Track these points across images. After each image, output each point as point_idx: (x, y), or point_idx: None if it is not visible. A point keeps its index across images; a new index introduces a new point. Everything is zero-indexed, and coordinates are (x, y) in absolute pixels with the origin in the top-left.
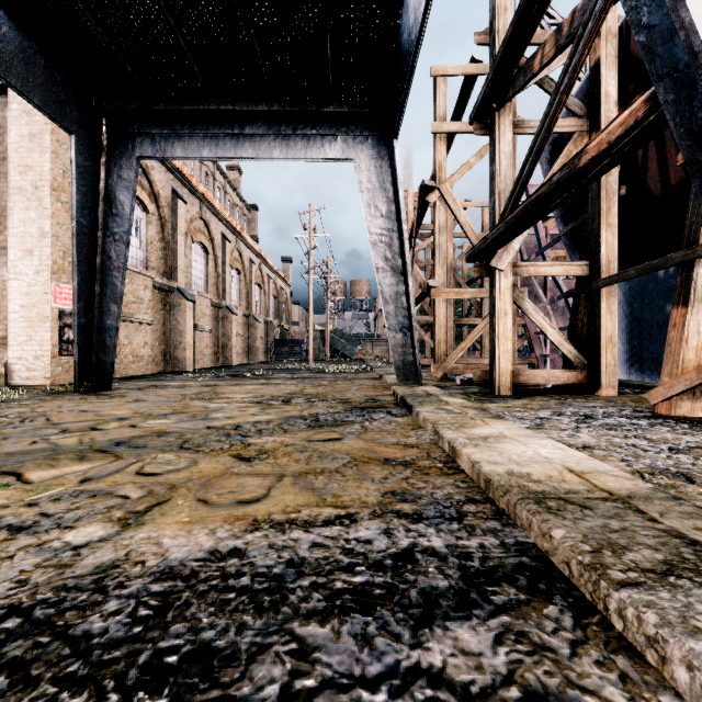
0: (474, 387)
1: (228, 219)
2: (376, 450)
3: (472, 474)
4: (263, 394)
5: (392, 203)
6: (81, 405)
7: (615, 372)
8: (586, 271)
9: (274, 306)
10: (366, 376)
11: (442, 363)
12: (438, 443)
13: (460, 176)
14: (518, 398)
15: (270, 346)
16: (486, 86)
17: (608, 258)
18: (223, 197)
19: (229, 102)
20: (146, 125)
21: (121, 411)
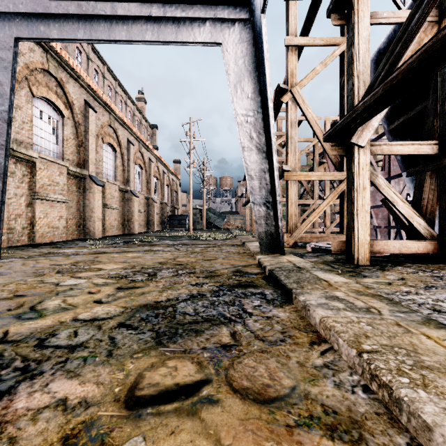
0: (326, 255)
1: (132, 129)
2: None
3: None
4: (136, 264)
5: (257, 85)
6: None
7: None
8: (435, 150)
9: (168, 192)
10: (232, 243)
11: (294, 233)
12: (393, 415)
13: (308, 80)
14: (382, 269)
15: (164, 219)
16: None
17: None
18: (132, 118)
19: None
20: (21, 5)
21: None
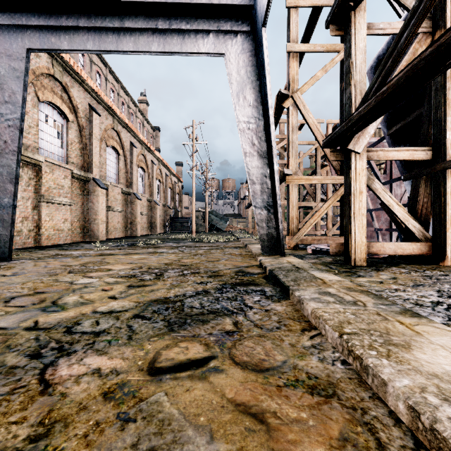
0: (326, 256)
1: (135, 132)
2: (266, 412)
3: None
4: (143, 265)
5: (258, 94)
6: None
7: None
8: (429, 155)
9: (170, 195)
10: (234, 245)
11: (295, 235)
12: (362, 379)
13: (309, 86)
14: (377, 270)
15: (166, 222)
16: None
17: None
18: (135, 120)
19: None
20: (33, 18)
21: None
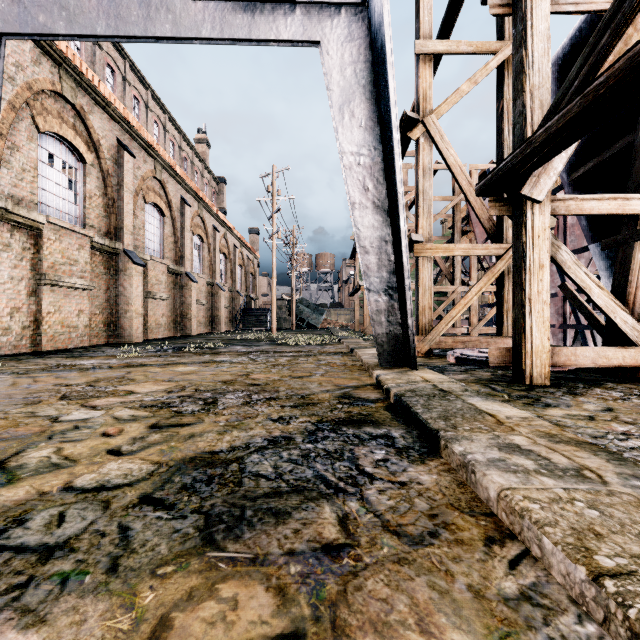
0: (479, 369)
1: (188, 183)
2: None
3: None
4: (187, 383)
5: (374, 108)
6: None
7: None
8: None
9: (241, 276)
10: (334, 350)
11: (428, 335)
12: None
13: (449, 106)
14: (572, 393)
15: (235, 315)
16: None
17: None
18: (189, 168)
19: None
20: None
21: None
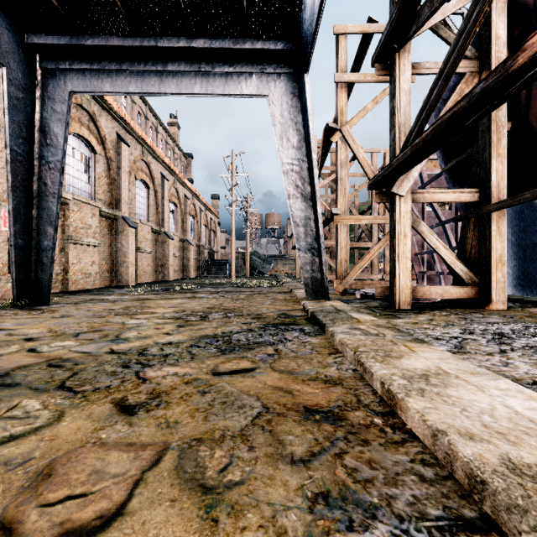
0: (373, 301)
1: (166, 162)
2: (293, 389)
3: (432, 447)
4: (185, 308)
5: (302, 135)
6: (5, 321)
7: (505, 288)
8: (476, 197)
9: (205, 233)
10: (278, 290)
11: (343, 279)
12: (363, 377)
13: (358, 119)
14: (419, 313)
15: (201, 264)
16: (389, 25)
17: (498, 185)
18: (164, 147)
19: (152, 39)
20: (76, 62)
21: (36, 330)
